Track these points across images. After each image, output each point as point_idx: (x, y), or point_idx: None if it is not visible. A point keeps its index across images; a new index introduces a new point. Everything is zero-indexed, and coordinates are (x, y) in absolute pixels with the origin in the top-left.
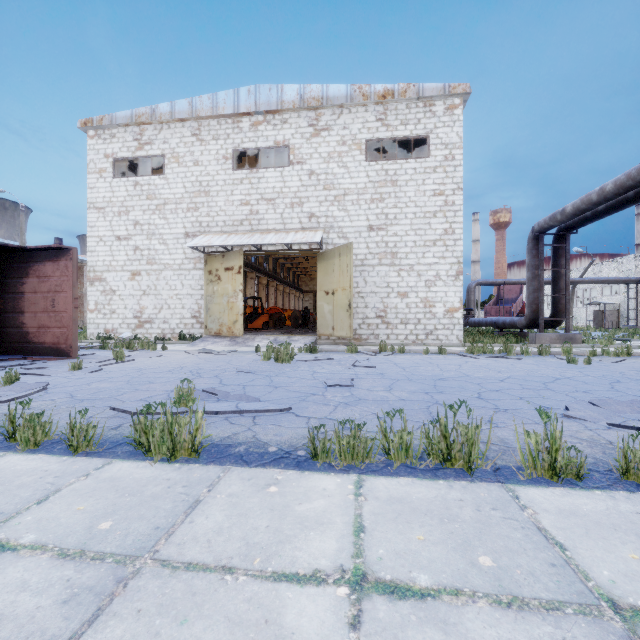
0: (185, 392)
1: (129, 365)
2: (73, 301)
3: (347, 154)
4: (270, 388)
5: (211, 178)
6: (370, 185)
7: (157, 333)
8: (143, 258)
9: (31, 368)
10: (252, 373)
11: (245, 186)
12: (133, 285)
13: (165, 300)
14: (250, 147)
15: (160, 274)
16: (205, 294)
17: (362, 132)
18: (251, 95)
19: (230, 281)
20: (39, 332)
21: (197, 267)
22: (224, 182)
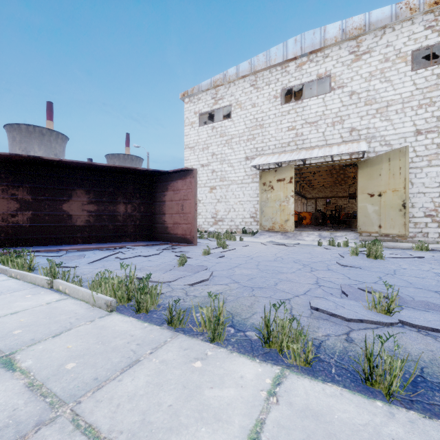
0: (382, 297)
1: (236, 252)
2: (194, 206)
3: (390, 69)
4: (430, 292)
5: (264, 114)
6: (417, 92)
7: (226, 228)
8: (217, 177)
9: (177, 251)
10: (361, 268)
11: (291, 115)
12: (211, 196)
13: (232, 205)
14: (295, 84)
15: (228, 187)
16: (260, 200)
17: (407, 45)
18: (297, 43)
19: (282, 189)
20: (174, 227)
21: (254, 181)
22: (274, 115)
